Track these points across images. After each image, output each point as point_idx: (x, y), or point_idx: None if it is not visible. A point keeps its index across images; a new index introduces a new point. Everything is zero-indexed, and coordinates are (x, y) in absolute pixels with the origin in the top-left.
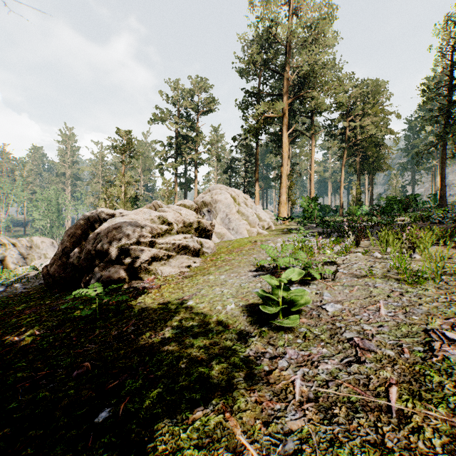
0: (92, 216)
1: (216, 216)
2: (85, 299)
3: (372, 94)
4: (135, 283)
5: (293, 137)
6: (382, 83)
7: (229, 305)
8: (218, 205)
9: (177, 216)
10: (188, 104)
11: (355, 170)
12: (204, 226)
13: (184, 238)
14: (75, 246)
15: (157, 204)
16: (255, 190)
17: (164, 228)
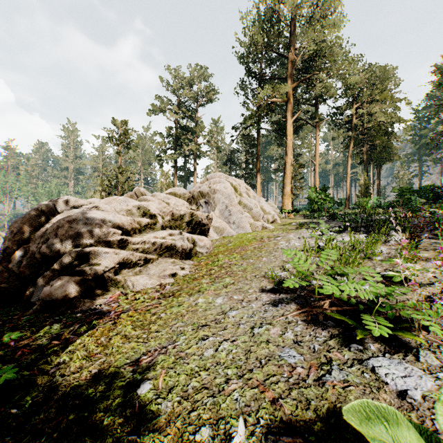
0: (47, 205)
1: (215, 208)
2: (2, 334)
3: (379, 81)
4: (89, 303)
5: (296, 125)
6: (391, 68)
7: (230, 421)
8: (217, 195)
9: (163, 206)
10: (187, 93)
11: (362, 161)
12: (199, 220)
13: (170, 235)
14: (21, 246)
15: (139, 192)
16: (256, 182)
17: (145, 221)
